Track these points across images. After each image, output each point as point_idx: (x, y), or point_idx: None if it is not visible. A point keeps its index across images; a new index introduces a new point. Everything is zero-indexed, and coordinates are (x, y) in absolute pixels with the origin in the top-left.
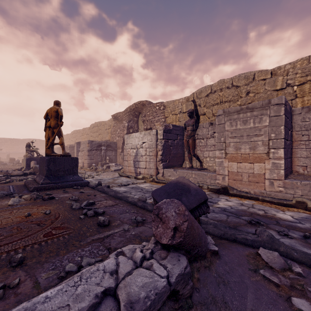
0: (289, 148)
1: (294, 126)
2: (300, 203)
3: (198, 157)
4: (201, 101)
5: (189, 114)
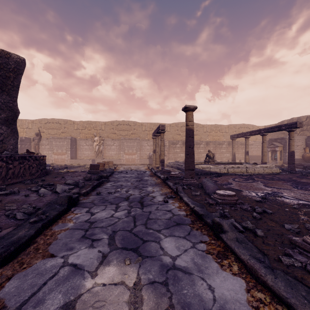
0: (75, 151)
1: (77, 144)
2: (71, 164)
3: (41, 154)
4: (42, 125)
5: (36, 135)
